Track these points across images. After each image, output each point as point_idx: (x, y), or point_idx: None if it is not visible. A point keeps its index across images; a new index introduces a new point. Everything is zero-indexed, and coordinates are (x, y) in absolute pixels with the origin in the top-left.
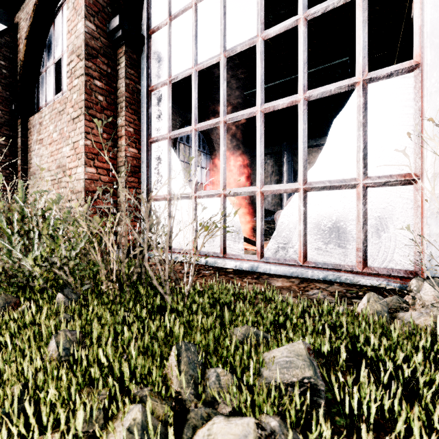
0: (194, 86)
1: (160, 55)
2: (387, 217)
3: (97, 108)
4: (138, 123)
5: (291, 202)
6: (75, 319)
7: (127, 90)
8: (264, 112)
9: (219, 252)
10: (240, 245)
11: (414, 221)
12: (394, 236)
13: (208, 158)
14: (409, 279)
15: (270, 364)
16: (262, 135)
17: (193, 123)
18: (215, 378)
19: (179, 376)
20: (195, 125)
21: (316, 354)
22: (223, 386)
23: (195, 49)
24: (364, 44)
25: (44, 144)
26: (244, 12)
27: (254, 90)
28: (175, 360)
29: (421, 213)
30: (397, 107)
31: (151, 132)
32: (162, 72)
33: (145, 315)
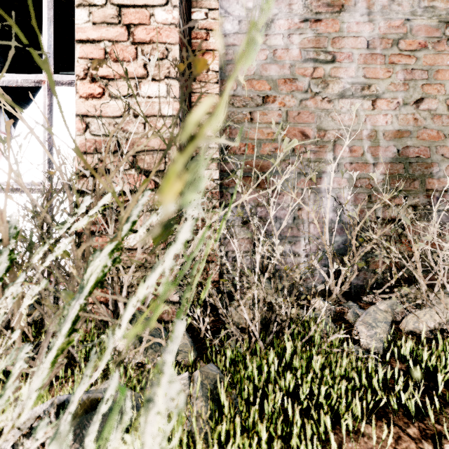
0: None
1: None
2: None
3: None
4: None
5: None
6: None
7: None
8: None
9: None
10: None
11: None
12: None
13: None
14: None
15: None
16: None
17: None
18: None
19: None
20: None
21: None
22: None
23: None
24: (49, 43)
25: None
26: None
27: (73, 73)
28: None
29: None
30: None
31: None
32: None
33: None
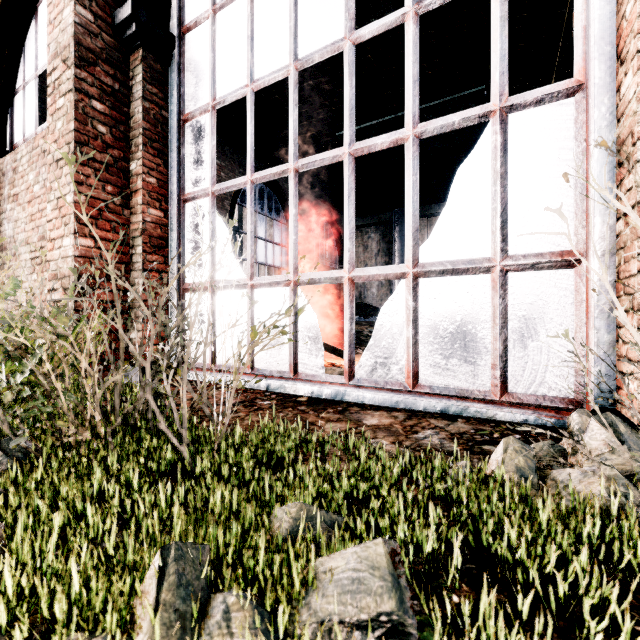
0: (250, 115)
1: (199, 66)
2: (537, 317)
3: (96, 145)
4: (165, 170)
5: (394, 294)
6: (6, 497)
7: (145, 118)
8: (355, 155)
9: (287, 371)
10: (319, 361)
11: (576, 323)
12: (546, 346)
13: (284, 230)
14: (568, 411)
15: (325, 583)
16: (352, 191)
17: (249, 171)
18: (221, 617)
19: (153, 616)
20: (251, 175)
21: (417, 549)
22: (236, 631)
23: (252, 56)
24: (503, 53)
25: (21, 202)
26: (325, 0)
27: None
28: (155, 580)
29: (586, 311)
30: (551, 149)
31: (185, 184)
32: (201, 92)
33: (138, 482)
